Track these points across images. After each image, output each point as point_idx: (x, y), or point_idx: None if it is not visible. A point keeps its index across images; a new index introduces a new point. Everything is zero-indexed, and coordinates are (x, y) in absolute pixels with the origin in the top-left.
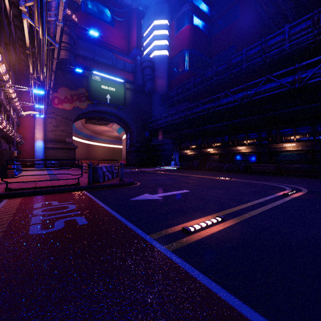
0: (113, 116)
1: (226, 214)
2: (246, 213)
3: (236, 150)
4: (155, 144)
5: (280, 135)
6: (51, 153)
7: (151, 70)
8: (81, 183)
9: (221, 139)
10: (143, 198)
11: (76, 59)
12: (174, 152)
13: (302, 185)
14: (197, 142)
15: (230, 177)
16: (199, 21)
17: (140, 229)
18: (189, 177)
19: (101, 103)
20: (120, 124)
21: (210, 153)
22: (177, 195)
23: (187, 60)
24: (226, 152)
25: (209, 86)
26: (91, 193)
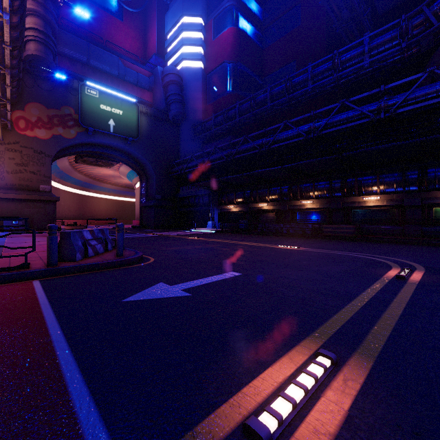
0: (119, 152)
1: (332, 340)
2: (368, 332)
3: (300, 205)
4: (184, 196)
5: (359, 185)
6: (12, 208)
7: (178, 88)
8: (37, 262)
9: (279, 190)
10: (151, 297)
11: (59, 61)
12: (212, 207)
13: (406, 258)
14: (245, 193)
15: (296, 245)
16: (246, 24)
17: (112, 436)
18: (235, 245)
19: (99, 131)
20: (131, 165)
21: (263, 209)
22: (219, 286)
23: (231, 78)
24: (285, 208)
25: (261, 114)
26: (46, 287)
